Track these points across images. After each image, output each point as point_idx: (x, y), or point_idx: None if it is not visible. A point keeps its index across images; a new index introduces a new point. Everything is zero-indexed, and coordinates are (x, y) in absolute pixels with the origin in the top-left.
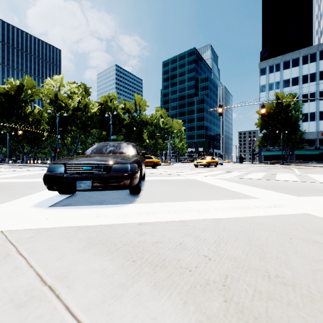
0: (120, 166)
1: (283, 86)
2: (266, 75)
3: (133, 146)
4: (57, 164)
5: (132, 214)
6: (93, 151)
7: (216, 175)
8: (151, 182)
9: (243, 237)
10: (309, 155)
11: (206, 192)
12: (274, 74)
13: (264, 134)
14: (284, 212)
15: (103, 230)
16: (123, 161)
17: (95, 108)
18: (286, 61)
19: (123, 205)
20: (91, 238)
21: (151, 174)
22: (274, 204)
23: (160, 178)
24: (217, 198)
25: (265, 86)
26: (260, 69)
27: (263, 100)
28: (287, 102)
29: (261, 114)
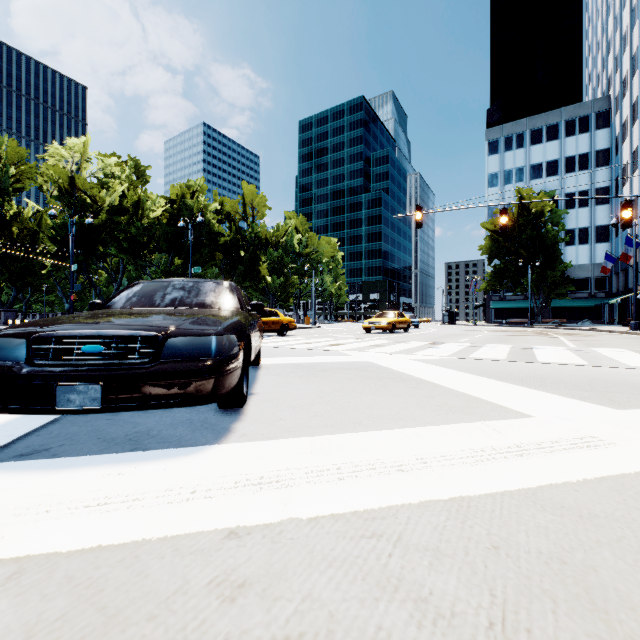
0: (189, 341)
1: (530, 177)
2: (499, 154)
3: (232, 288)
4: (6, 337)
5: (215, 487)
6: (130, 301)
7: (413, 351)
8: (275, 371)
9: (570, 591)
10: (578, 308)
11: (403, 397)
12: (514, 153)
13: (495, 268)
14: (624, 466)
15: (98, 578)
16: (199, 329)
17: (158, 209)
18: (536, 129)
19: (195, 449)
20: (36, 633)
21: (274, 351)
22: (580, 436)
23: (295, 360)
24: (435, 416)
25: (497, 176)
26: (487, 143)
27: (493, 202)
28: (538, 207)
29: (500, 227)
